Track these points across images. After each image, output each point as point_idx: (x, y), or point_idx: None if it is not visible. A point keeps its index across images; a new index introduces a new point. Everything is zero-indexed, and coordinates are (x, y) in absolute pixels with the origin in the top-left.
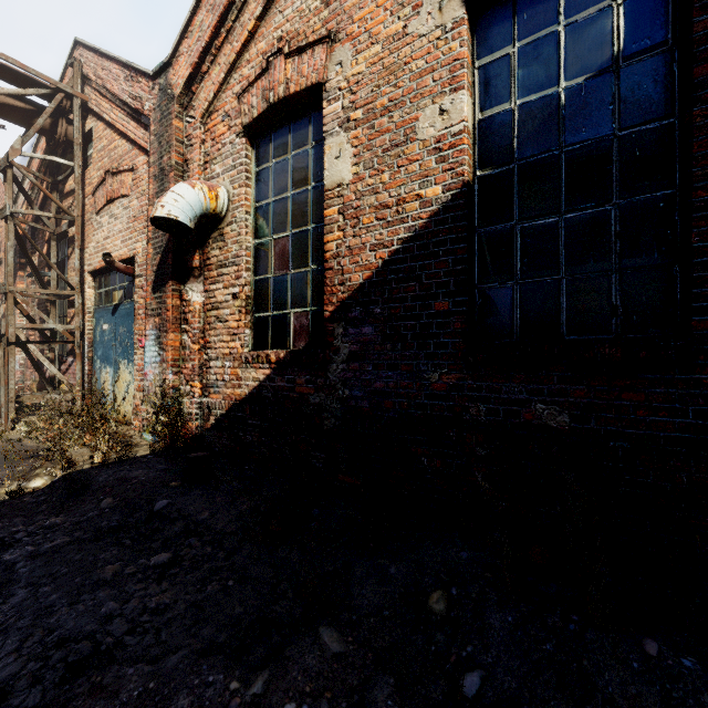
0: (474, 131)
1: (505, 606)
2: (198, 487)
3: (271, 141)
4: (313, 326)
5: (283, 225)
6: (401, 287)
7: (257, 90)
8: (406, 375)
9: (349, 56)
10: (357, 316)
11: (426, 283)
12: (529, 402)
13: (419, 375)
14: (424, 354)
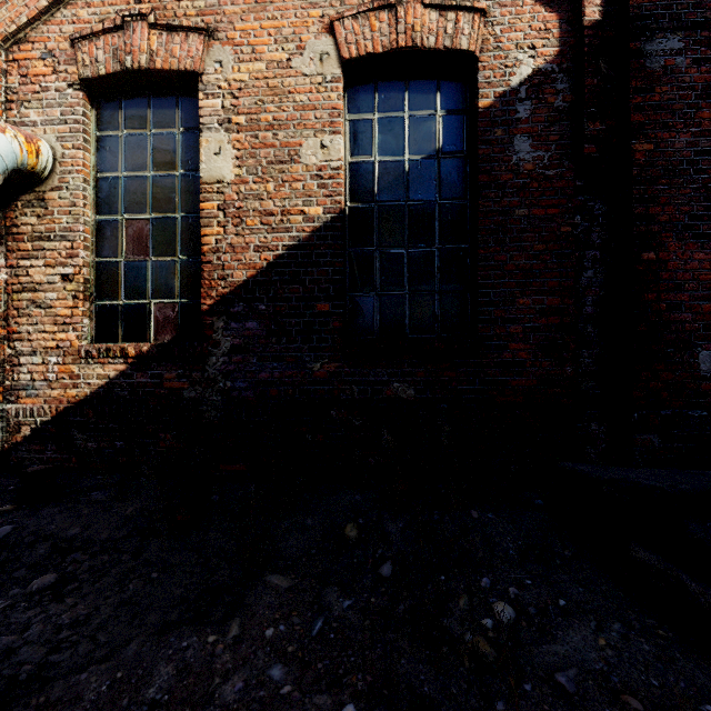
0: (346, 169)
1: (396, 519)
2: (47, 505)
3: (121, 107)
4: (183, 319)
5: (141, 206)
6: (286, 288)
7: (105, 44)
8: (291, 366)
9: (230, 60)
10: (241, 312)
11: (309, 287)
12: (389, 382)
13: (304, 365)
14: (308, 347)
